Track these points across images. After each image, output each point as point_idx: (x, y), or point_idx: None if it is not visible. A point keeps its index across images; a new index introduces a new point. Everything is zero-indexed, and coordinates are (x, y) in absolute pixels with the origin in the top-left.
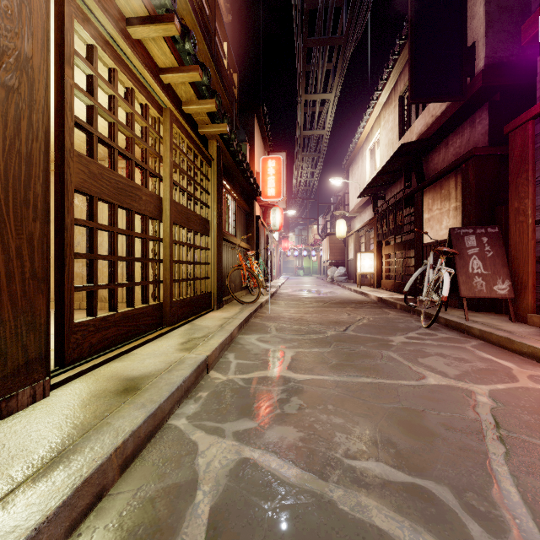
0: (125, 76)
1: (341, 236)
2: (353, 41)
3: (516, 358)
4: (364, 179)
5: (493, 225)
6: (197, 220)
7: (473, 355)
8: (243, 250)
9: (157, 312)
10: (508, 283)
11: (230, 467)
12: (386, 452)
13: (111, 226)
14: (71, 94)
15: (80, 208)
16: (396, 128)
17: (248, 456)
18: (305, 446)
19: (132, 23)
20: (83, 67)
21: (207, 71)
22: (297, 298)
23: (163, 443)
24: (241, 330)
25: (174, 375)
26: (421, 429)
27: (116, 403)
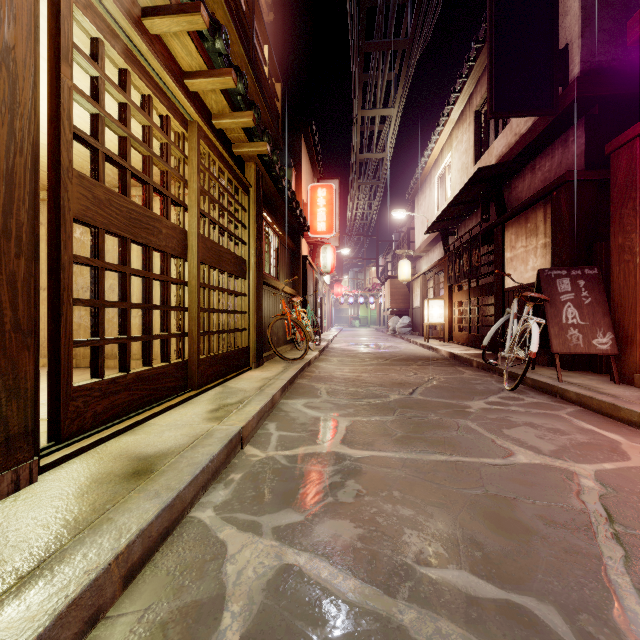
0: (140, 79)
1: (404, 280)
2: (420, 45)
3: (624, 428)
4: (432, 211)
5: (591, 266)
6: (230, 259)
7: (571, 425)
8: (287, 296)
9: (181, 372)
10: (610, 337)
11: (268, 577)
12: (471, 556)
13: (122, 265)
14: (69, 99)
15: (90, 245)
16: (471, 150)
17: (291, 562)
18: (366, 548)
19: (149, 13)
20: (86, 65)
21: (242, 76)
22: (352, 353)
23: (182, 543)
24: (285, 393)
25: (199, 453)
26: (513, 524)
27: (123, 491)
